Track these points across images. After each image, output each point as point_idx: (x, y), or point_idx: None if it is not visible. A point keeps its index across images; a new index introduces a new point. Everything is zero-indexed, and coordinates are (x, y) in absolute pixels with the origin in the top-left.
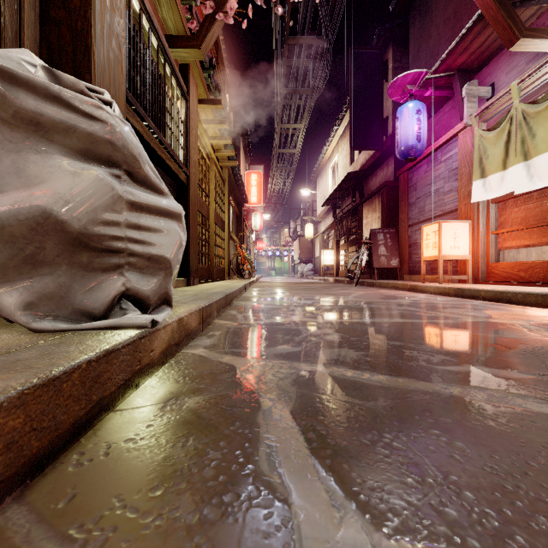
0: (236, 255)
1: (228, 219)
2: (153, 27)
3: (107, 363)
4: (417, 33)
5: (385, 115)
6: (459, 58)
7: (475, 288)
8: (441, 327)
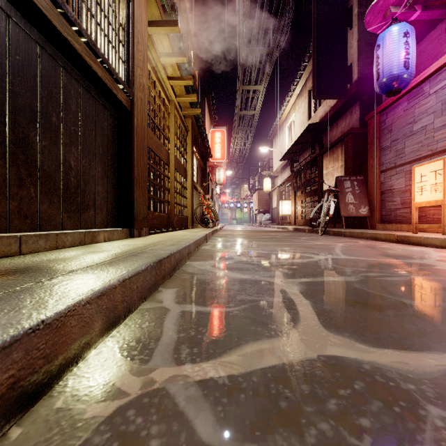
0: (200, 205)
1: (191, 168)
2: None
3: None
4: None
5: (349, 63)
6: None
7: None
8: None
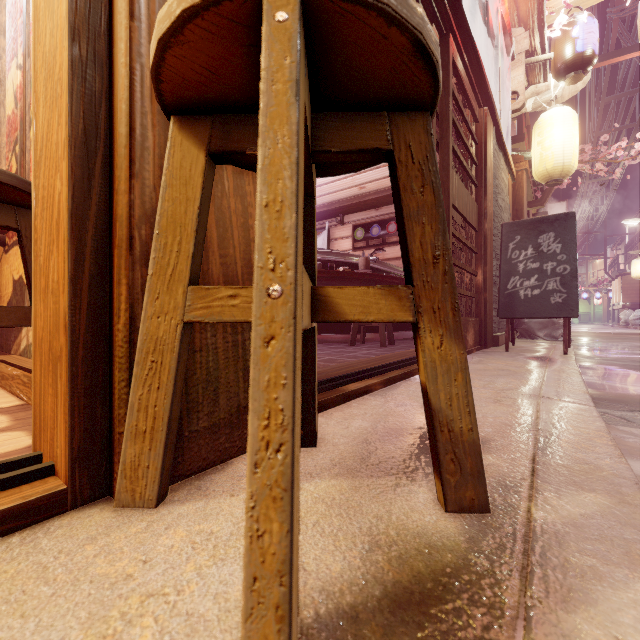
0: None
1: None
2: None
3: None
4: None
5: None
6: None
7: None
8: None
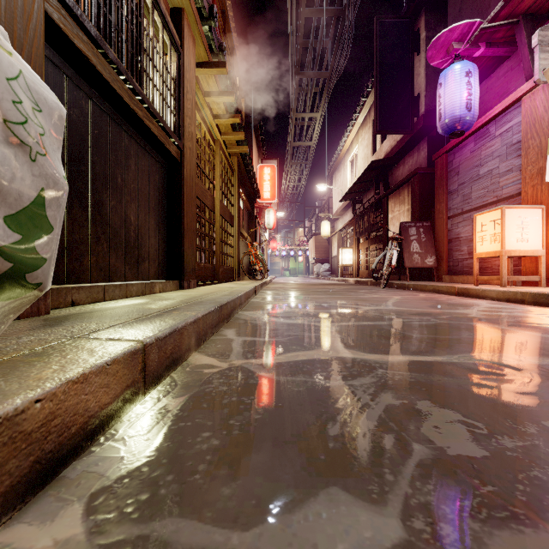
0: (247, 254)
1: (237, 213)
2: None
3: None
4: None
5: (416, 93)
6: None
7: None
8: None
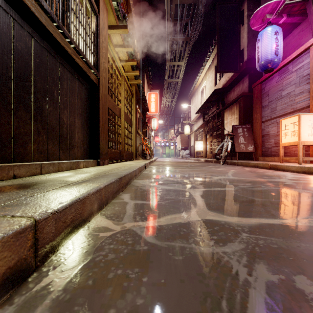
0: (141, 144)
1: (135, 120)
2: None
3: None
4: None
5: (241, 48)
6: None
7: None
8: None
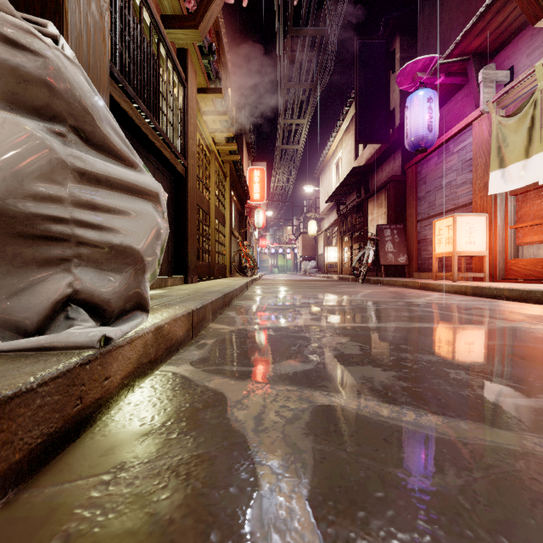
0: (238, 252)
1: (230, 215)
2: (145, 1)
3: (0, 418)
4: (426, 20)
5: (392, 107)
6: (475, 41)
7: (497, 287)
8: (477, 334)
